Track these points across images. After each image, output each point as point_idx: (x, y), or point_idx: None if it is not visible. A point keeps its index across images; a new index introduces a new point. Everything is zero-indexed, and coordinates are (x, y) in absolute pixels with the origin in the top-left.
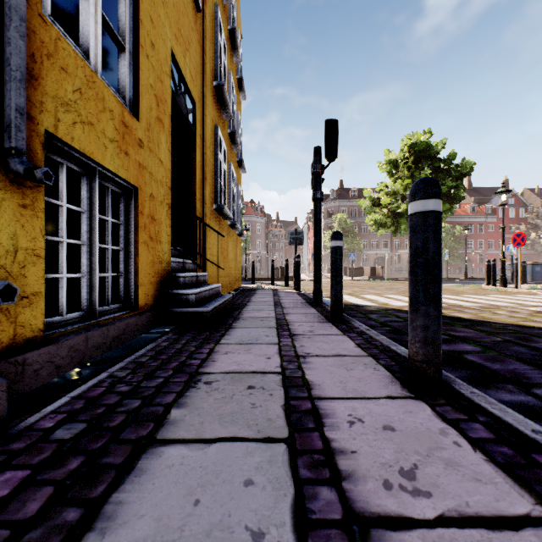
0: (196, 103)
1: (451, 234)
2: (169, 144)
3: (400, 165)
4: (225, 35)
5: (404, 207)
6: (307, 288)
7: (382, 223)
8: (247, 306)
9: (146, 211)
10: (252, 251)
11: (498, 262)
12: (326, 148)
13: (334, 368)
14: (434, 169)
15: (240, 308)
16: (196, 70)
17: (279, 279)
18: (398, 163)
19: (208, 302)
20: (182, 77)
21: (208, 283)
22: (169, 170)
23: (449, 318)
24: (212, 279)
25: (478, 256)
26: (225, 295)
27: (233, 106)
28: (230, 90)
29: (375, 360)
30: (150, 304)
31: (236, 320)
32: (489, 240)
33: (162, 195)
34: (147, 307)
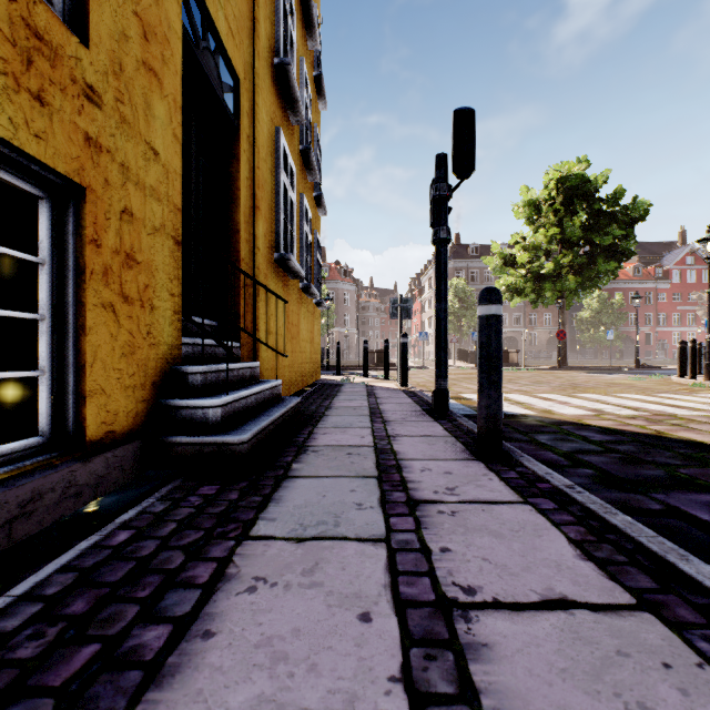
0: (240, 79)
1: (609, 305)
2: (177, 126)
3: (542, 209)
4: (294, 0)
5: (550, 267)
6: (416, 381)
7: (518, 290)
8: (325, 419)
9: (109, 240)
10: (338, 329)
11: (672, 343)
12: (455, 156)
13: (582, 699)
14: (593, 213)
15: (312, 423)
16: (240, 24)
17: (374, 366)
18: (541, 204)
19: (252, 418)
20: (210, 21)
21: (263, 378)
22: (177, 174)
23: (683, 445)
24: (270, 372)
25: (645, 335)
26: (289, 399)
27: (307, 111)
28: (303, 85)
29: (679, 635)
30: (122, 431)
31: (301, 454)
32: (660, 313)
33: (157, 216)
34: (114, 439)
